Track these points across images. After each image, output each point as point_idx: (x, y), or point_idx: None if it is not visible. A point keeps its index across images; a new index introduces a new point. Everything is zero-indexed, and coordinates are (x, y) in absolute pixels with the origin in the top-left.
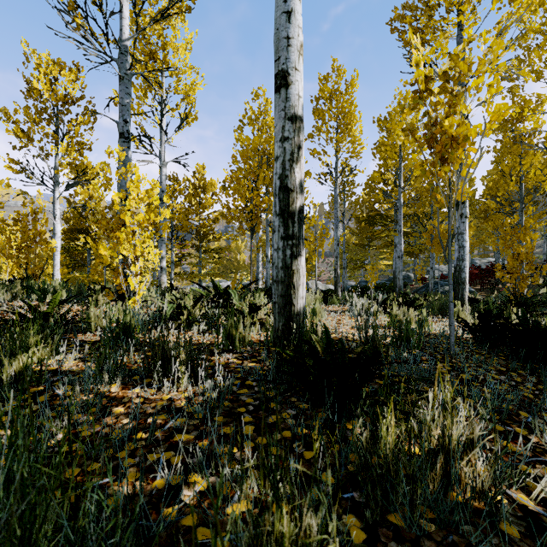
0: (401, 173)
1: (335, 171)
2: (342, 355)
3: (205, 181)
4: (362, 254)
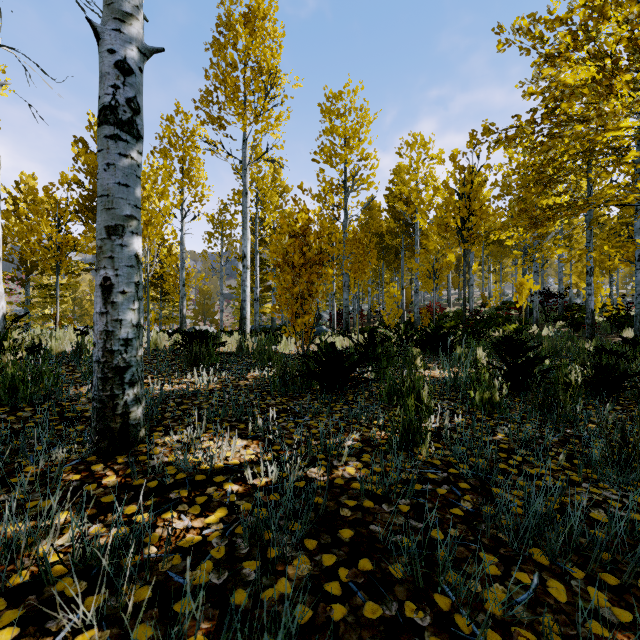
0: (257, 221)
1: (181, 213)
2: (9, 344)
3: (35, 196)
4: (261, 297)
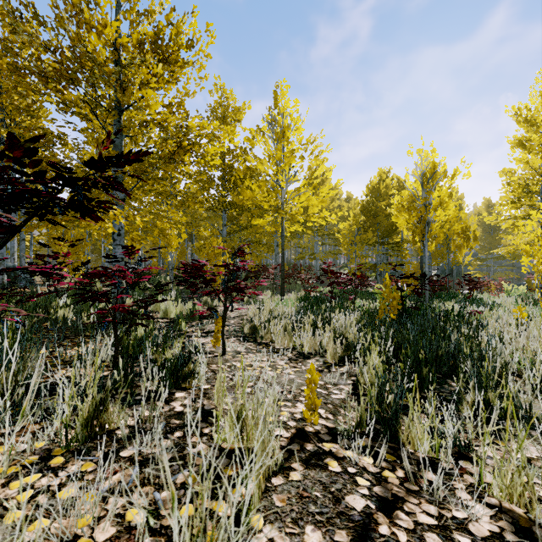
0: None
1: None
2: None
3: None
4: None
